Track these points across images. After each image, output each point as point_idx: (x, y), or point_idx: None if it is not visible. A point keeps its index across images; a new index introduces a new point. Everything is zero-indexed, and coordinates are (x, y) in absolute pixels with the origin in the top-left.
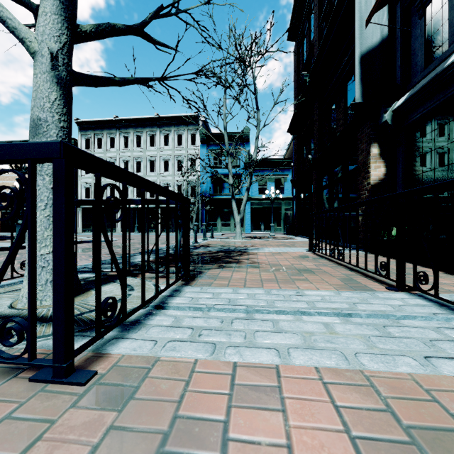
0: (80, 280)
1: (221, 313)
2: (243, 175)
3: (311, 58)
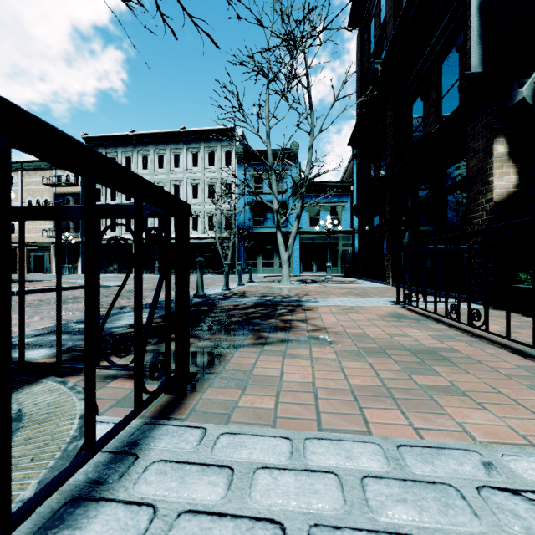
0: None
1: None
2: (290, 203)
3: (382, 42)
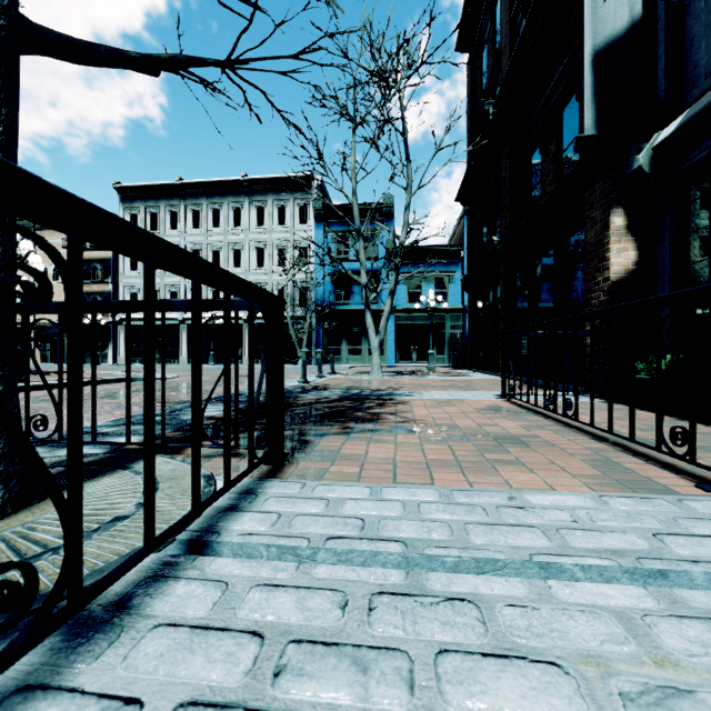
0: (58, 464)
1: (343, 568)
2: (383, 272)
3: (496, 76)
